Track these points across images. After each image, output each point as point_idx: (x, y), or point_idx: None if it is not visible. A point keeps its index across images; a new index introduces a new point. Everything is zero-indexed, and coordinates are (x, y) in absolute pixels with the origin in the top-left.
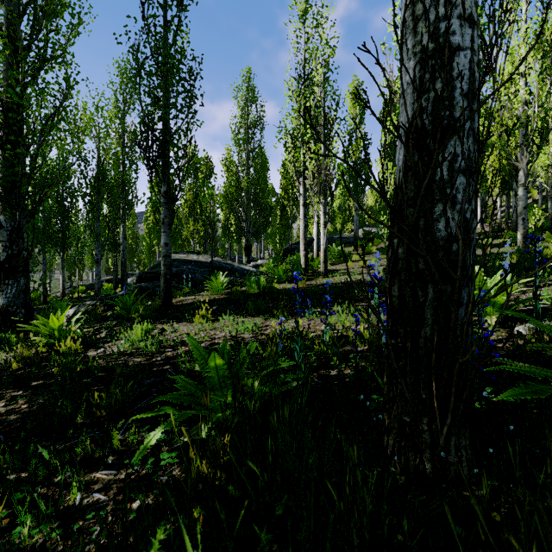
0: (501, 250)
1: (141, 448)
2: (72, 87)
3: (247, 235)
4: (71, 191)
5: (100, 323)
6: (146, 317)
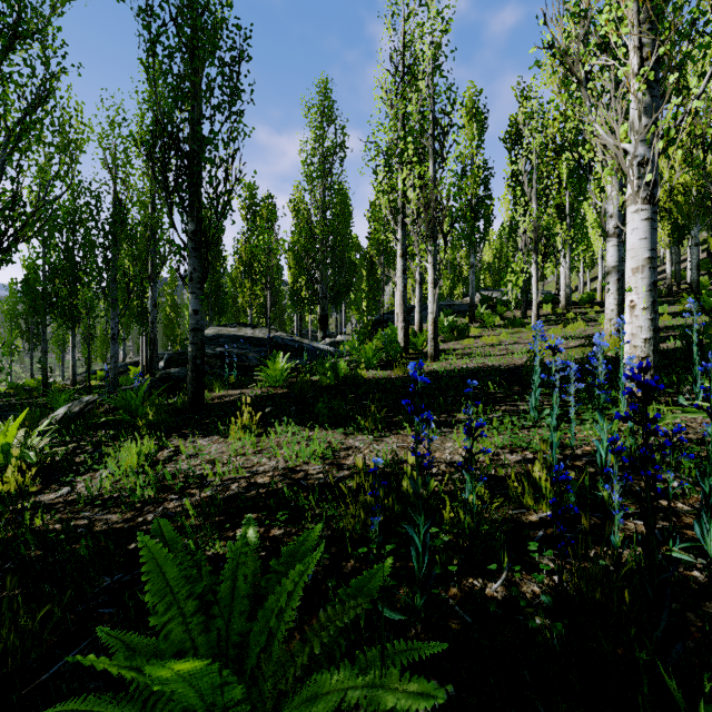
0: (688, 321)
1: None
2: (55, 74)
3: (323, 302)
4: (84, 243)
5: (91, 432)
6: (158, 426)
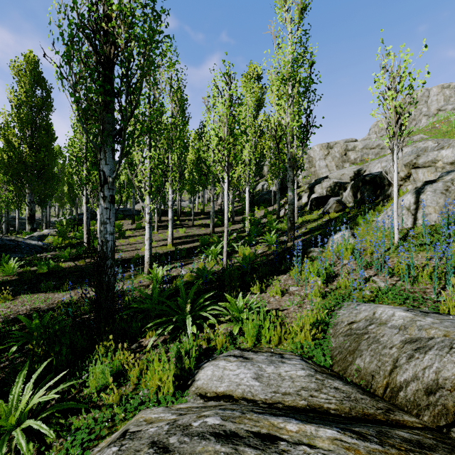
0: (208, 231)
1: (10, 353)
2: None
3: (31, 205)
4: None
5: None
6: None
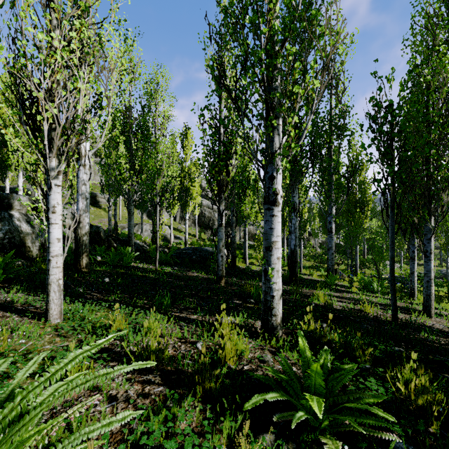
0: None
1: None
2: None
3: None
4: None
5: None
6: None
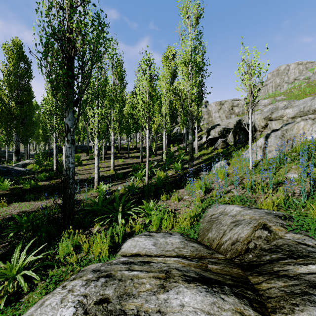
0: (138, 161)
1: (9, 237)
2: None
3: (17, 143)
4: None
5: None
6: None
